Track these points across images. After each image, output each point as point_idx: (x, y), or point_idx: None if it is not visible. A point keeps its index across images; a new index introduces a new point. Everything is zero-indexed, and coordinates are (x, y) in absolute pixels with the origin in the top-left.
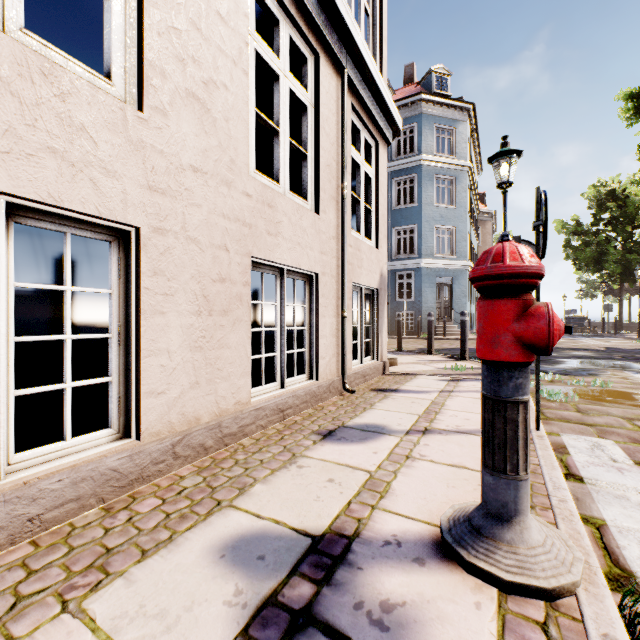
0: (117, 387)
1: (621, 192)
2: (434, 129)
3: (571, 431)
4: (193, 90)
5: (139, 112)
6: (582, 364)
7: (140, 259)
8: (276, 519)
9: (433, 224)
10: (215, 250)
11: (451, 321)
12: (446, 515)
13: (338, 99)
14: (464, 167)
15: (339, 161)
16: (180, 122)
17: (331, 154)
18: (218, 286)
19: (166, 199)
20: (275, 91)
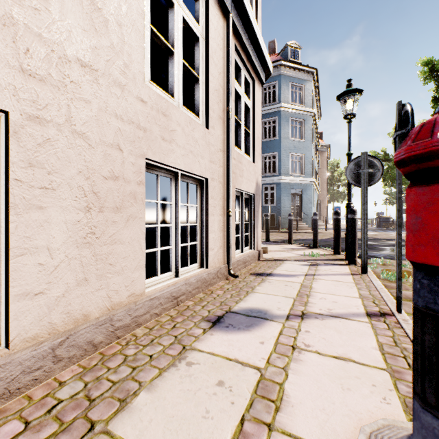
0: None
1: None
2: (289, 86)
3: None
4: None
5: None
6: None
7: (9, 147)
8: None
9: (289, 152)
10: (107, 148)
11: (301, 220)
12: None
13: (224, 38)
14: (310, 113)
15: (225, 88)
16: (64, 10)
17: (219, 81)
18: (110, 183)
19: (46, 87)
20: (170, 17)
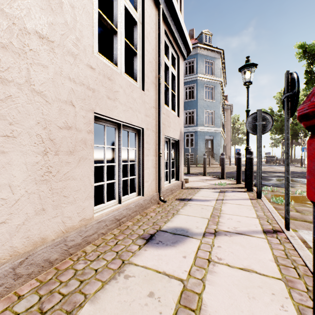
0: None
1: None
2: (204, 62)
3: (302, 227)
4: None
5: None
6: (282, 180)
7: None
8: None
9: (203, 109)
10: (61, 104)
11: (212, 158)
12: None
13: (156, 23)
14: (218, 81)
15: (157, 61)
16: None
17: (152, 55)
18: (64, 132)
19: (7, 53)
20: (114, 4)
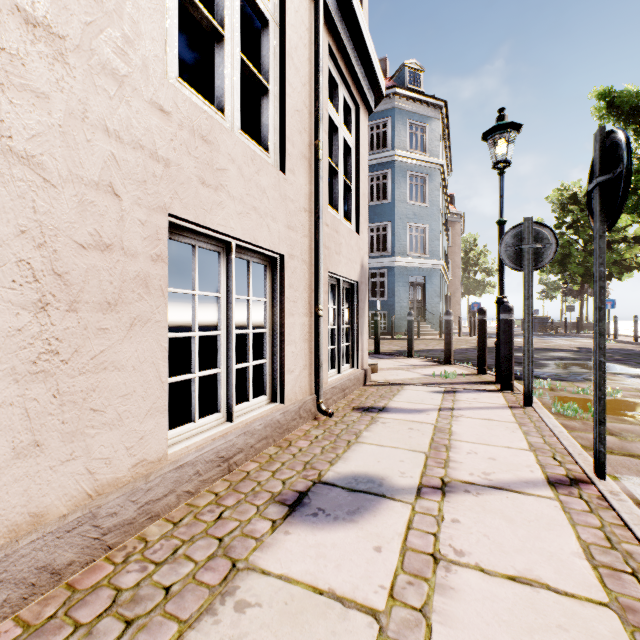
0: None
1: (582, 196)
2: (407, 125)
3: (627, 470)
4: None
5: None
6: (569, 367)
7: None
8: None
9: (406, 222)
10: (85, 189)
11: (424, 321)
12: None
13: (311, 28)
14: (437, 165)
15: (312, 110)
16: None
17: (302, 97)
18: (93, 257)
19: None
20: None
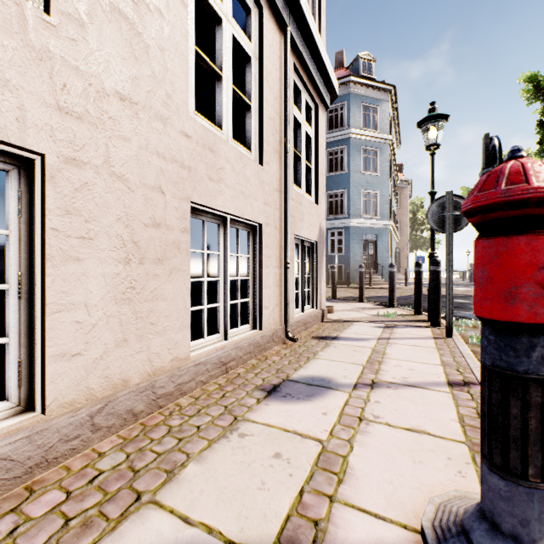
0: (16, 350)
1: None
2: (361, 107)
3: None
4: (119, 6)
5: (44, 14)
6: None
7: (45, 193)
8: (209, 525)
9: (360, 189)
10: (147, 191)
11: (375, 273)
12: (428, 517)
13: (281, 56)
14: (386, 140)
15: (282, 116)
16: (102, 39)
17: (274, 108)
18: (151, 231)
19: (83, 125)
20: (218, 35)
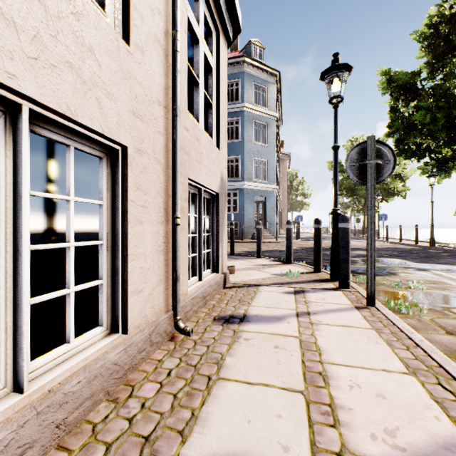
0: None
1: None
2: (253, 85)
3: None
4: None
5: None
6: None
7: None
8: None
9: (252, 156)
10: None
11: (264, 229)
12: None
13: None
14: (273, 117)
15: None
16: None
17: None
18: None
19: None
20: None
